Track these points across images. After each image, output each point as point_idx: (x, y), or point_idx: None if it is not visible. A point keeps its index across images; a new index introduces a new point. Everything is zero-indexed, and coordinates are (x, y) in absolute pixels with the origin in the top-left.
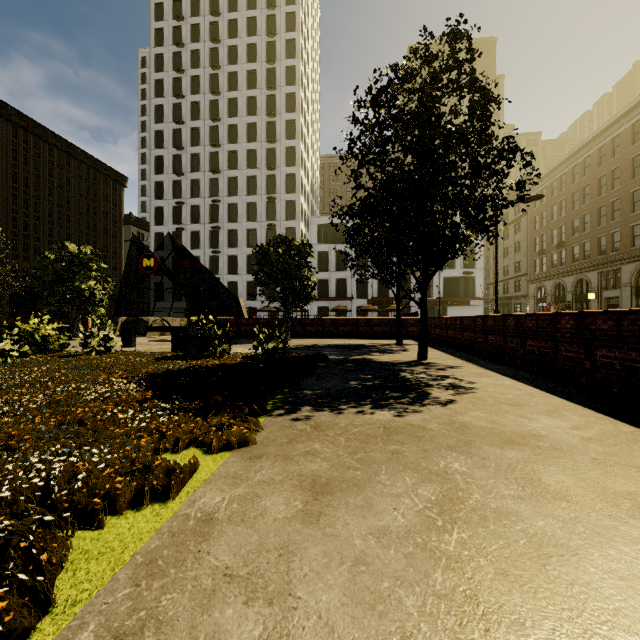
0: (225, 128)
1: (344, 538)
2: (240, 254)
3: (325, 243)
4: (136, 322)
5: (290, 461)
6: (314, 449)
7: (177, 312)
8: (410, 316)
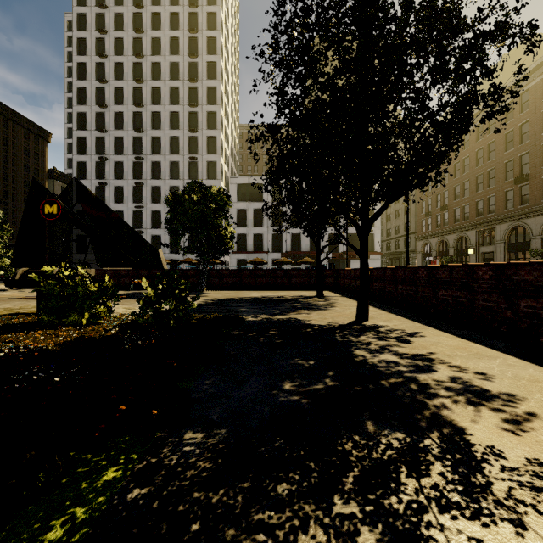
0: (148, 90)
1: None
2: (163, 209)
3: (244, 201)
4: (40, 273)
5: None
6: None
7: (92, 263)
8: (325, 268)
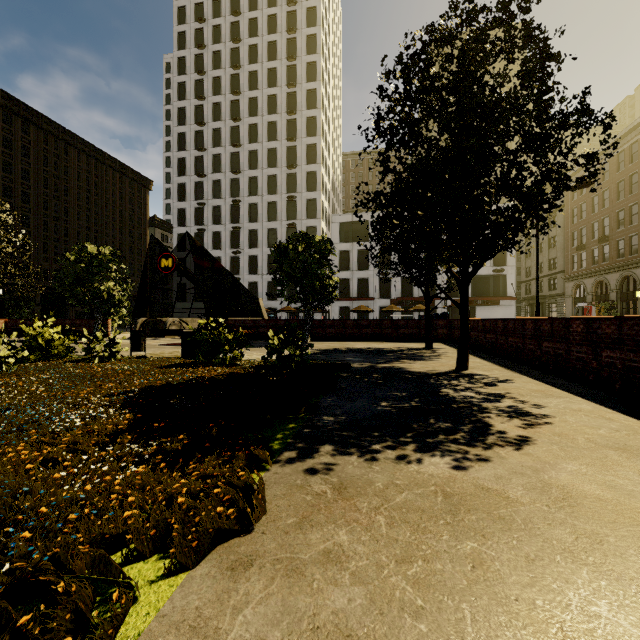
0: (246, 128)
1: None
2: (260, 254)
3: (346, 242)
4: (155, 323)
5: (297, 580)
6: (338, 546)
7: (197, 313)
8: (438, 317)
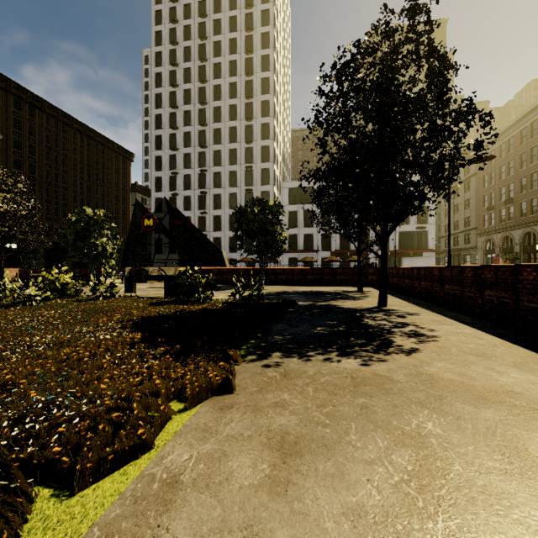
0: (211, 110)
1: (314, 518)
2: (223, 214)
3: (294, 204)
4: (139, 271)
5: (259, 413)
6: (283, 400)
7: (172, 263)
8: (369, 266)
